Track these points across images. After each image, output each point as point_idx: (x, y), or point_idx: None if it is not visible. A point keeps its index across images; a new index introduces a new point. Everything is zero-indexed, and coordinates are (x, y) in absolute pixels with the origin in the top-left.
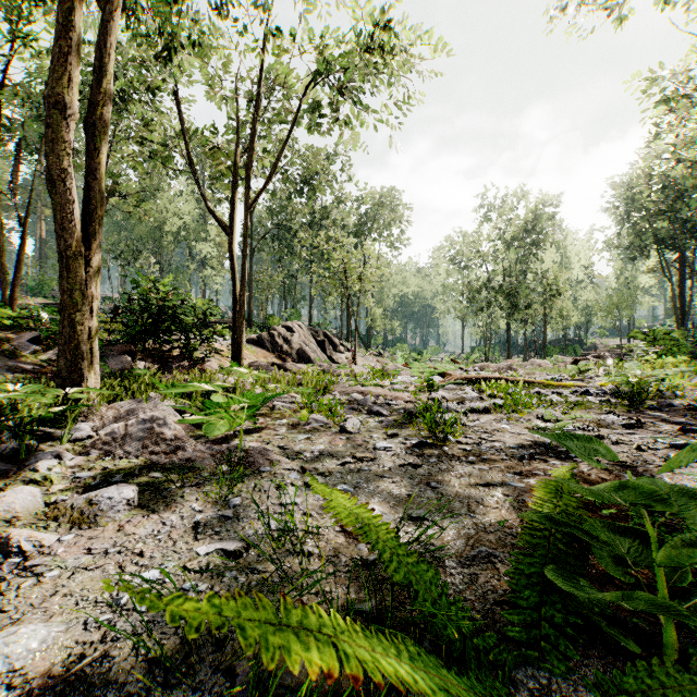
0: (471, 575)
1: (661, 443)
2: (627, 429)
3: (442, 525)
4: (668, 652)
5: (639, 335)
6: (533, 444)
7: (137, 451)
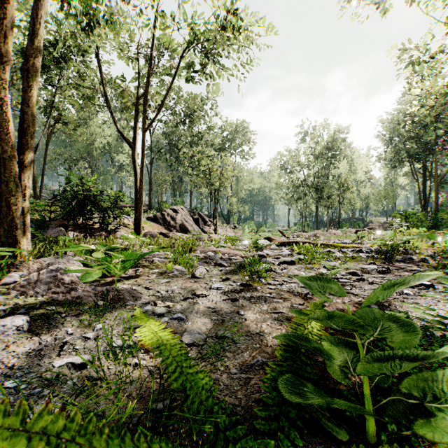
0: (246, 379)
1: None
2: (381, 274)
3: (238, 342)
4: (369, 437)
5: (397, 215)
6: None
7: (44, 291)
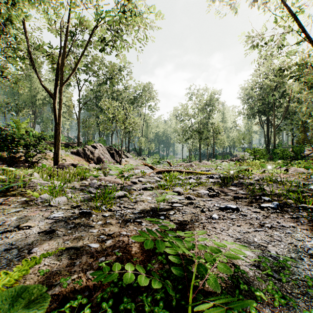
0: None
1: (216, 207)
2: (210, 198)
3: None
4: None
5: (249, 151)
6: (149, 210)
7: None
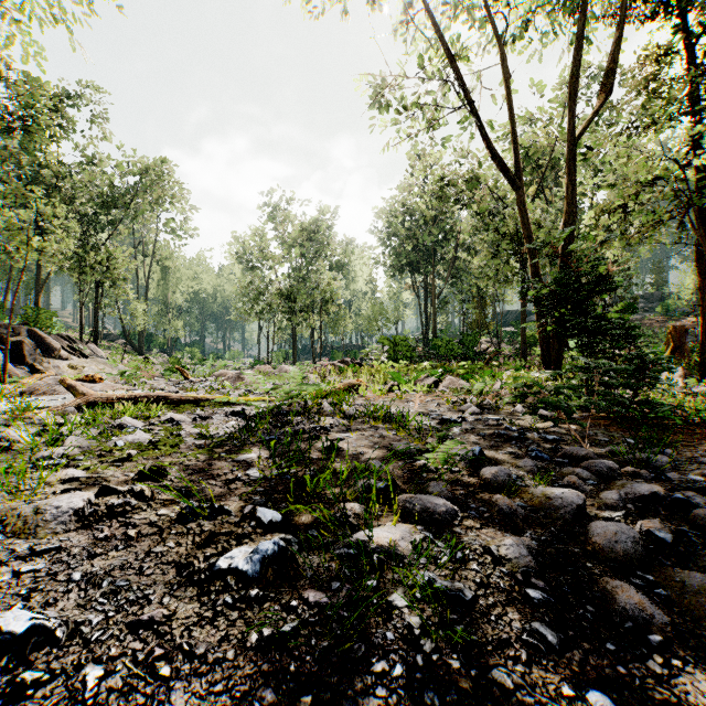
0: None
1: None
2: (78, 529)
3: None
4: None
5: (386, 342)
6: None
7: None
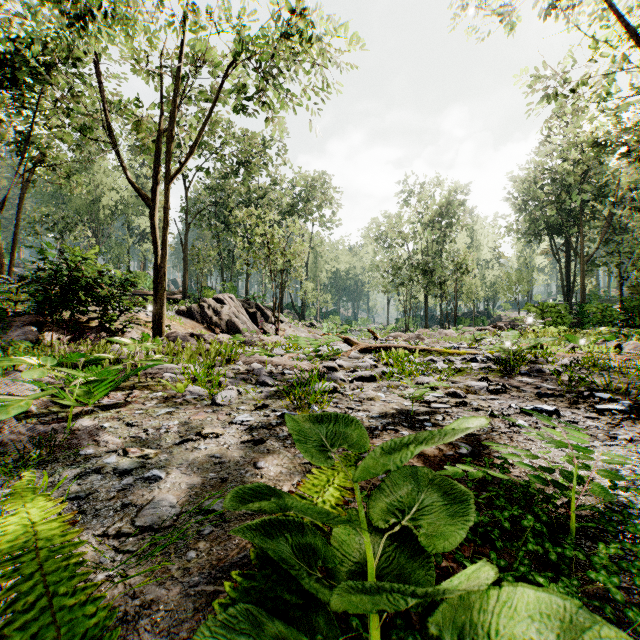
0: (210, 594)
1: (514, 409)
2: (492, 395)
3: (230, 519)
4: None
5: (532, 308)
6: (396, 413)
7: None
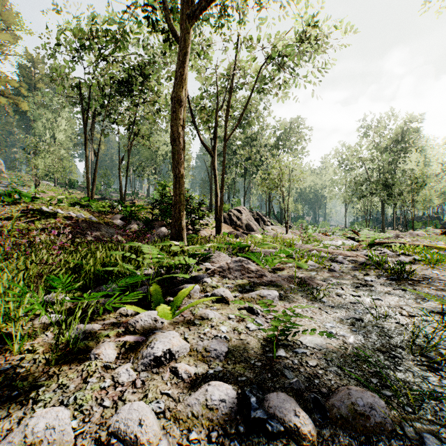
0: None
1: None
2: None
3: None
4: None
5: None
6: None
7: (238, 276)
